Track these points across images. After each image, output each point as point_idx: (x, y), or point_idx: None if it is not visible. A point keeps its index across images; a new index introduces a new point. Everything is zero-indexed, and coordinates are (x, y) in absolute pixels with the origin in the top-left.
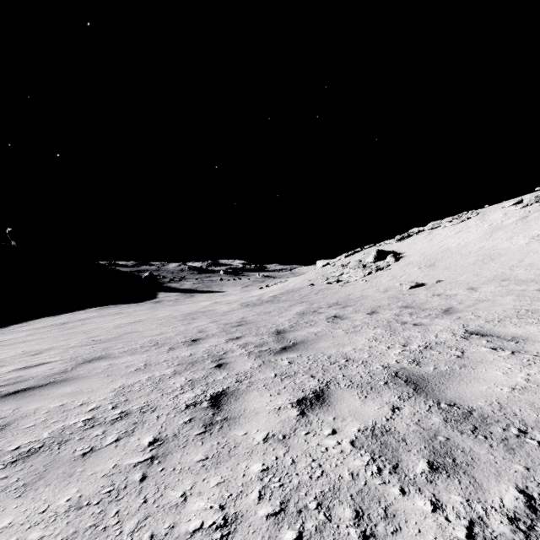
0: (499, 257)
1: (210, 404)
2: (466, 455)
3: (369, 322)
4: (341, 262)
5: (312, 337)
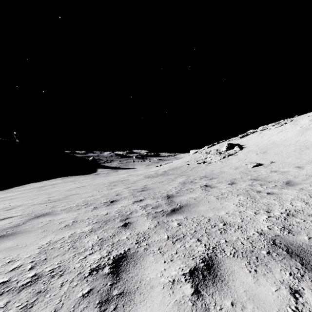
0: (311, 147)
1: (111, 270)
2: None
3: (232, 191)
4: (205, 151)
5: (193, 201)
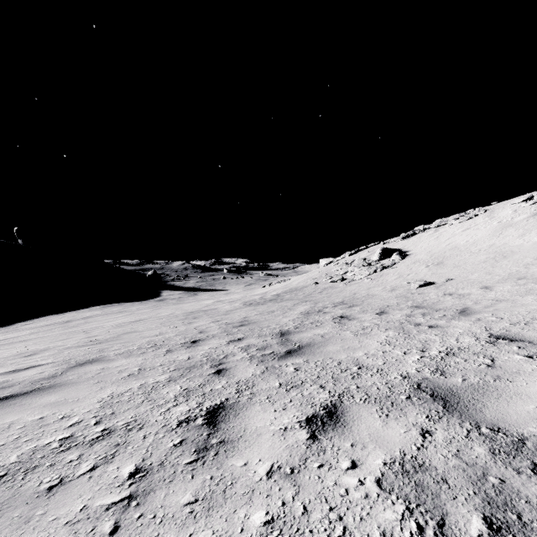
0: (511, 255)
1: (205, 421)
2: (534, 508)
3: (380, 323)
4: (345, 261)
5: (319, 339)
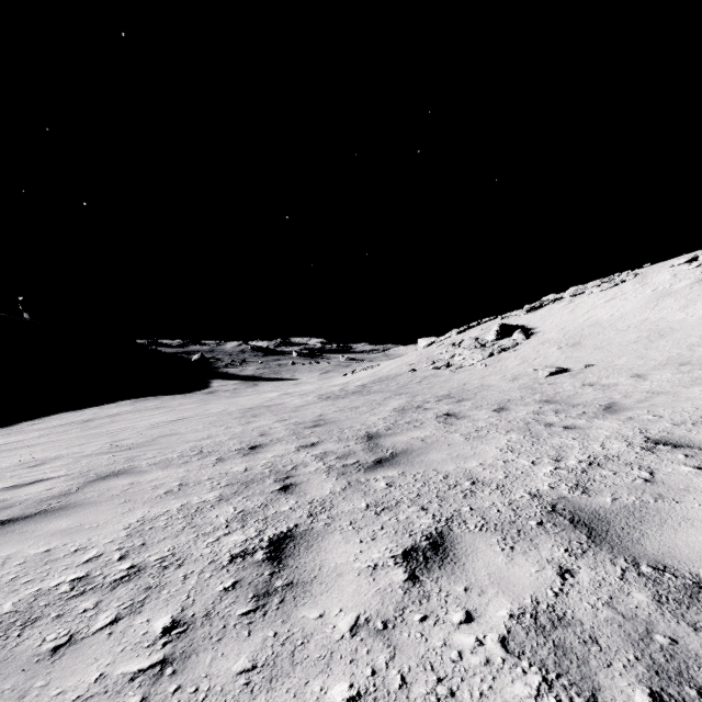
0: (671, 333)
1: (267, 555)
2: None
3: (499, 423)
4: (451, 341)
5: (418, 444)
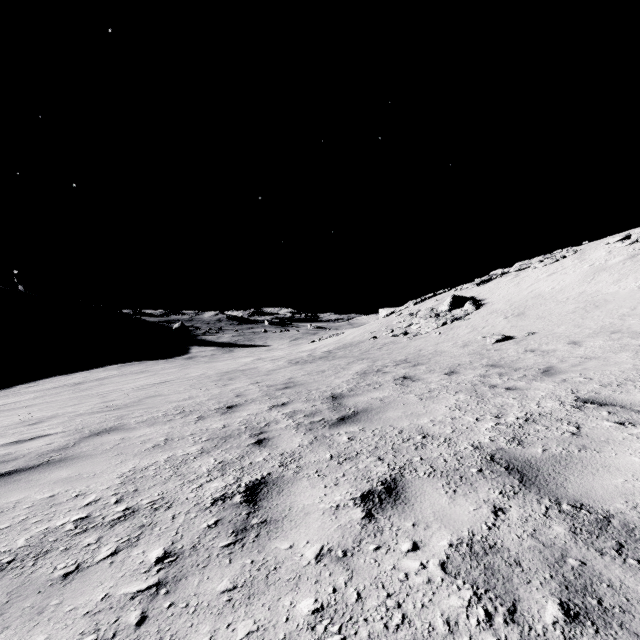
0: (605, 304)
1: (244, 498)
2: (616, 593)
3: (449, 385)
4: (409, 311)
5: (377, 403)
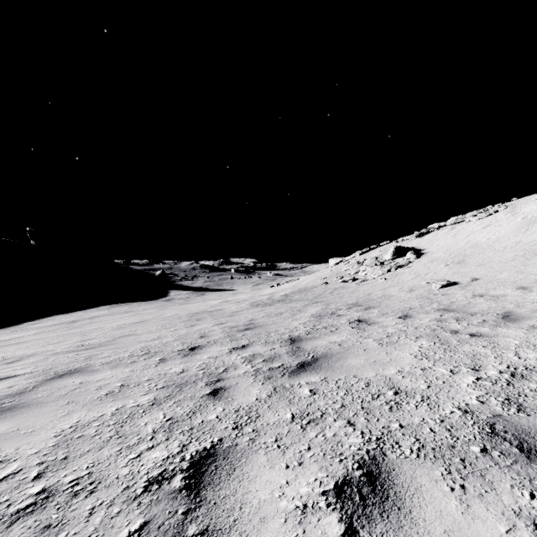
0: None
1: (185, 482)
2: None
3: (407, 330)
4: (355, 260)
5: (336, 348)
